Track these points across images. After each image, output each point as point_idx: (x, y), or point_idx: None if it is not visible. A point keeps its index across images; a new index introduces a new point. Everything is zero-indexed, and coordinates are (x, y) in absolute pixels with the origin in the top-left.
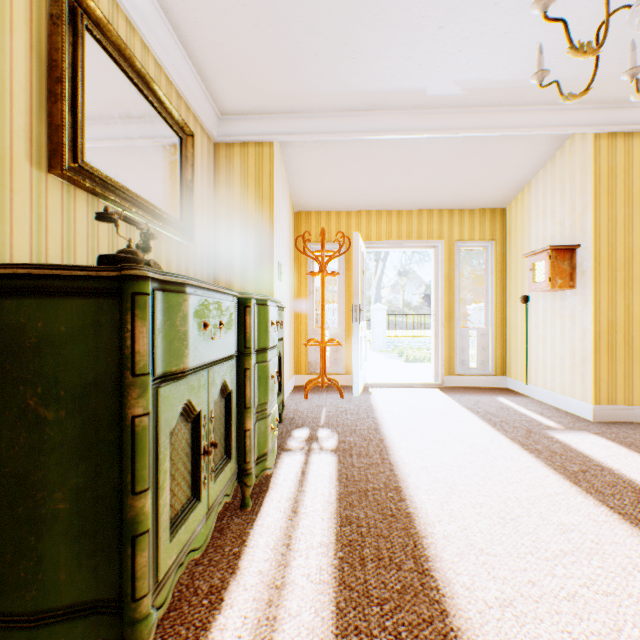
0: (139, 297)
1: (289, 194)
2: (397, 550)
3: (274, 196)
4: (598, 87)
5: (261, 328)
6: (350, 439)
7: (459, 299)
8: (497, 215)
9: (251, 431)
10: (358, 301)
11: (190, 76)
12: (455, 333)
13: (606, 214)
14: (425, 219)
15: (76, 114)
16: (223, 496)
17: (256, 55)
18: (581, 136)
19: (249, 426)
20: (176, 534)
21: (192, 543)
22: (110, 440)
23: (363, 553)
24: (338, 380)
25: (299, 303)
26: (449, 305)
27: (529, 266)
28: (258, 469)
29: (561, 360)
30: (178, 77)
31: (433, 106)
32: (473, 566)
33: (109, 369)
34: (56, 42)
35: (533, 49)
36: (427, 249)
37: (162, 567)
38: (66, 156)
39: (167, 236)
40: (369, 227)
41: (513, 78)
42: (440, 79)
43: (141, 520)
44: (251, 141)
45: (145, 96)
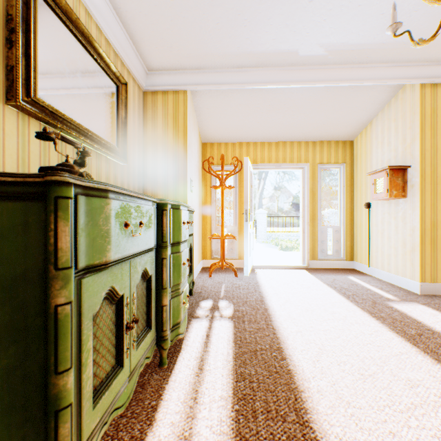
0: (61, 200)
1: (198, 130)
2: (282, 403)
3: (187, 130)
4: (425, 49)
5: (175, 227)
6: (242, 308)
7: (320, 205)
8: (347, 145)
9: (167, 306)
10: (248, 207)
11: (124, 40)
12: (317, 230)
13: (429, 143)
14: (295, 148)
15: (29, 59)
16: (144, 359)
17: (173, 23)
18: (411, 86)
19: (165, 302)
20: (99, 400)
21: (115, 403)
22: (37, 325)
23: (255, 406)
24: (233, 263)
25: (205, 208)
26: (313, 210)
27: (372, 181)
28: (173, 335)
29: (395, 249)
30: (115, 40)
31: (303, 64)
32: (343, 418)
33: (36, 263)
34: (11, 0)
35: (379, 18)
36: (297, 170)
37: (85, 432)
38: (19, 91)
39: (106, 158)
40: (255, 154)
41: (363, 42)
42: (309, 42)
43: (63, 396)
44: (170, 90)
45: (88, 51)
